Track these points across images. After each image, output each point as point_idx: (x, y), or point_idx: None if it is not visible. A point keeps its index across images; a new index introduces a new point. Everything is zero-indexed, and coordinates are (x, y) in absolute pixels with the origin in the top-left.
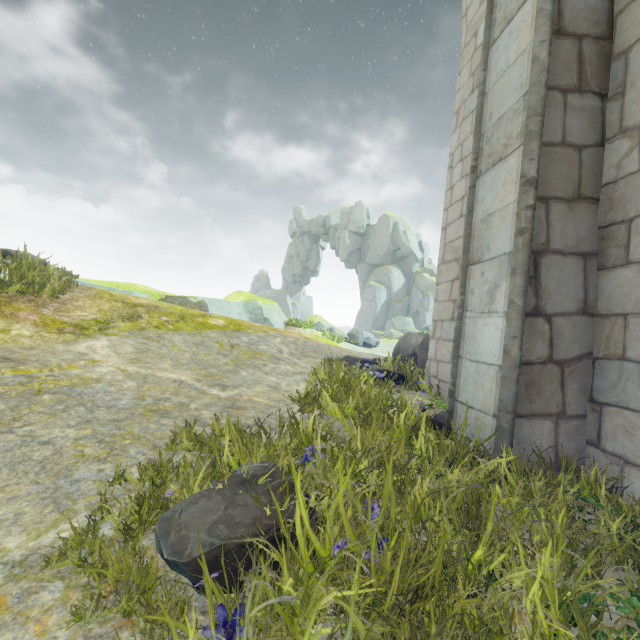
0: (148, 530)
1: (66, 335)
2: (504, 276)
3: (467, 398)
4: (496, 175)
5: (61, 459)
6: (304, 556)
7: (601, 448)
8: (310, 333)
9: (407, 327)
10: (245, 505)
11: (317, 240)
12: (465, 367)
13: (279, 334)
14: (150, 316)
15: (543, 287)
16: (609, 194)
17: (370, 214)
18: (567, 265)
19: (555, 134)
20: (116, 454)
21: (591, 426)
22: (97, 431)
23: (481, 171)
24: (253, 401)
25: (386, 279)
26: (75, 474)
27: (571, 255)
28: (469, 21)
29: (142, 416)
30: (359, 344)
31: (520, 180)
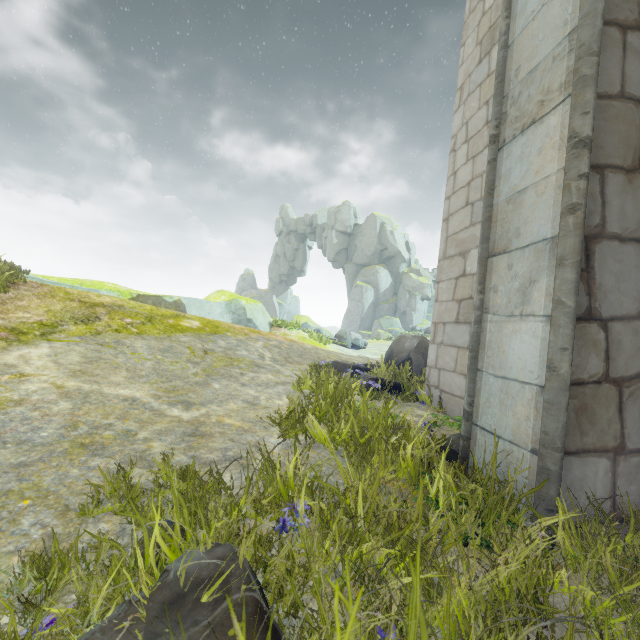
0: None
1: None
2: (544, 268)
3: (490, 423)
4: (528, 142)
5: None
6: None
7: None
8: (296, 334)
9: (394, 327)
10: None
11: (304, 239)
12: (487, 383)
13: (261, 337)
14: (111, 318)
15: (597, 283)
16: None
17: (357, 214)
18: (626, 254)
19: (612, 83)
20: None
21: None
22: None
23: (505, 140)
24: (223, 424)
25: (373, 279)
26: None
27: (631, 241)
28: None
29: (64, 455)
30: (347, 346)
31: (569, 141)
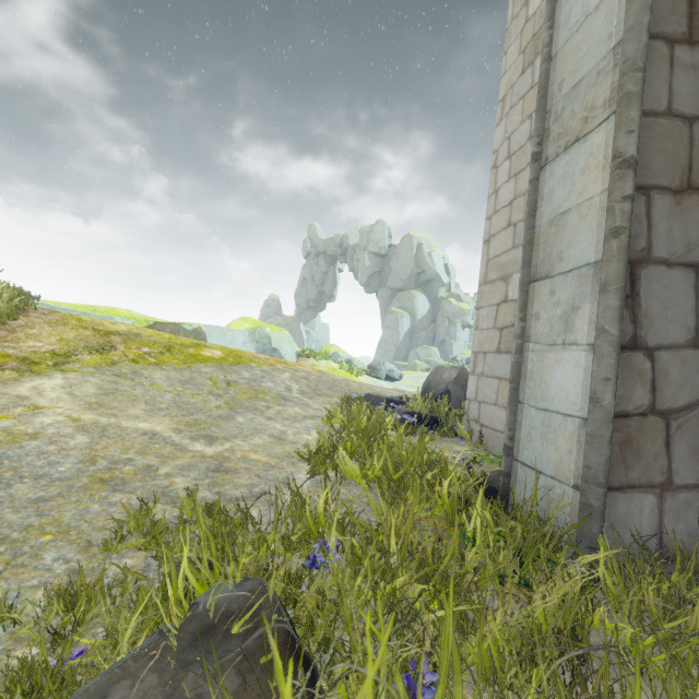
0: None
1: (5, 372)
2: (587, 295)
3: (532, 458)
4: (571, 160)
5: None
6: None
7: None
8: (325, 365)
9: (432, 357)
10: (196, 698)
11: (334, 262)
12: (528, 416)
13: (288, 368)
14: (127, 347)
15: (643, 310)
16: None
17: (392, 233)
18: (674, 280)
19: (658, 99)
20: (20, 564)
21: None
22: (3, 521)
23: (547, 158)
24: (248, 459)
25: (409, 305)
26: None
27: (679, 266)
28: None
29: (84, 490)
30: (381, 377)
31: (613, 161)
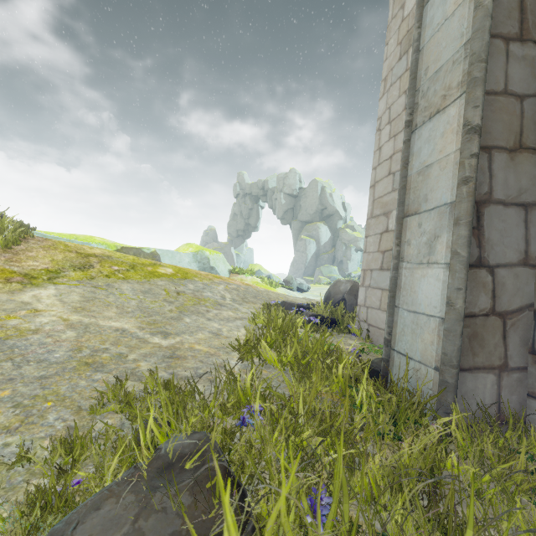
0: None
1: (13, 284)
2: (445, 227)
3: (404, 348)
4: (434, 127)
5: None
6: None
7: None
8: (251, 280)
9: (333, 274)
10: (162, 510)
11: (257, 200)
12: (402, 317)
13: (223, 281)
14: (102, 265)
15: (486, 238)
16: None
17: (302, 179)
18: (509, 216)
19: (497, 82)
20: (31, 422)
21: (533, 379)
22: (17, 392)
23: (416, 125)
24: (194, 349)
25: (315, 234)
26: None
27: (513, 205)
28: None
29: (74, 371)
30: (293, 289)
31: (463, 128)
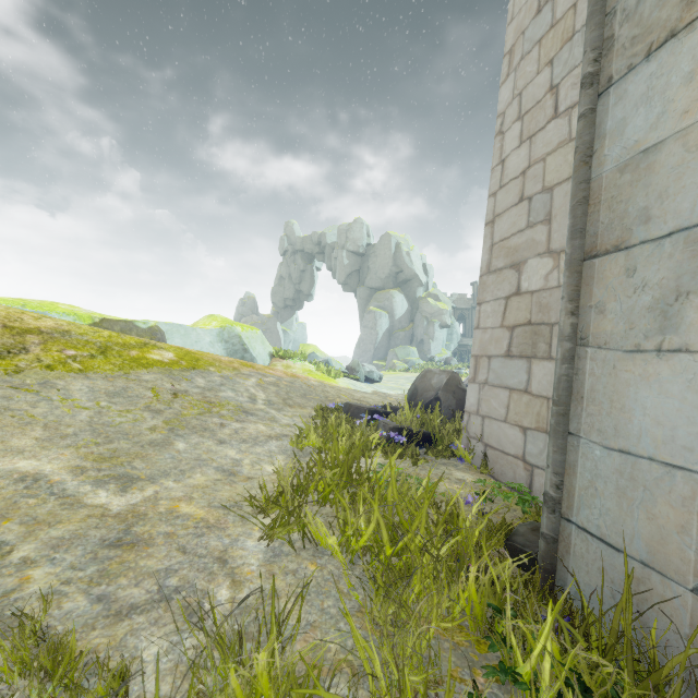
0: None
1: None
2: None
3: (599, 523)
4: (661, 68)
5: None
6: None
7: None
8: (301, 367)
9: (411, 357)
10: None
11: (311, 260)
12: (588, 457)
13: (255, 372)
14: (45, 349)
15: None
16: None
17: (370, 232)
18: None
19: None
20: None
21: None
22: None
23: (611, 77)
24: (175, 515)
25: (388, 304)
26: None
27: None
28: None
29: None
30: (360, 379)
31: None
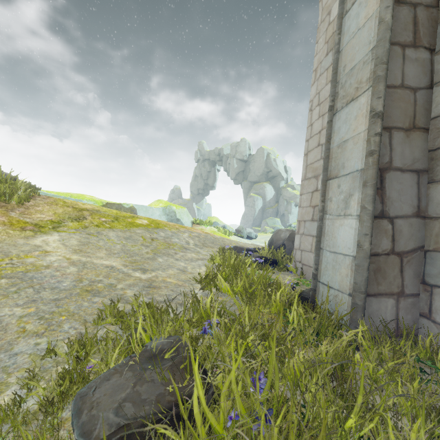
0: (69, 402)
1: (27, 232)
2: (357, 187)
3: (327, 280)
4: (349, 111)
5: (5, 335)
6: (201, 433)
7: (432, 320)
8: (209, 229)
9: (276, 225)
10: (151, 381)
11: (214, 165)
12: (325, 256)
13: (187, 230)
14: (92, 217)
15: (387, 196)
16: (437, 125)
17: (251, 147)
18: (405, 179)
19: (396, 79)
20: (52, 329)
21: (423, 302)
22: (40, 309)
23: (337, 109)
24: (166, 281)
25: (262, 192)
26: (15, 348)
27: (408, 171)
28: (324, 4)
29: (78, 295)
30: (243, 237)
31: (370, 114)
